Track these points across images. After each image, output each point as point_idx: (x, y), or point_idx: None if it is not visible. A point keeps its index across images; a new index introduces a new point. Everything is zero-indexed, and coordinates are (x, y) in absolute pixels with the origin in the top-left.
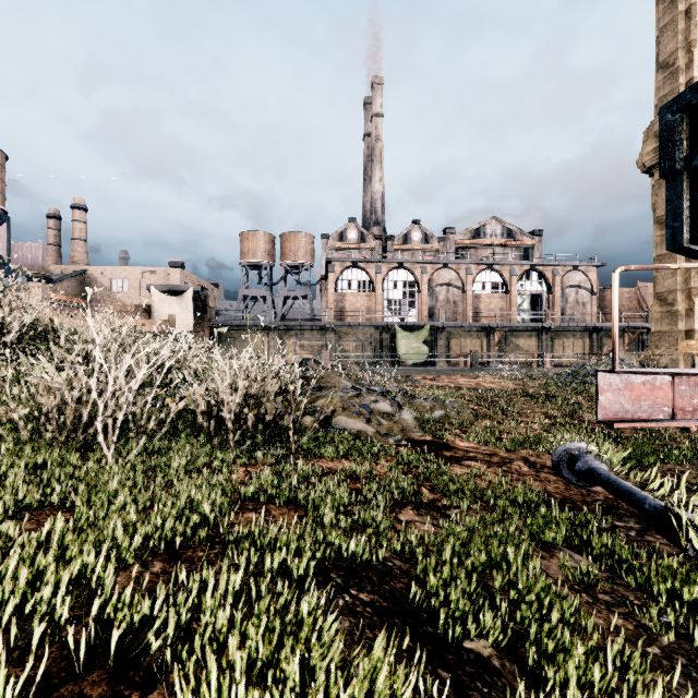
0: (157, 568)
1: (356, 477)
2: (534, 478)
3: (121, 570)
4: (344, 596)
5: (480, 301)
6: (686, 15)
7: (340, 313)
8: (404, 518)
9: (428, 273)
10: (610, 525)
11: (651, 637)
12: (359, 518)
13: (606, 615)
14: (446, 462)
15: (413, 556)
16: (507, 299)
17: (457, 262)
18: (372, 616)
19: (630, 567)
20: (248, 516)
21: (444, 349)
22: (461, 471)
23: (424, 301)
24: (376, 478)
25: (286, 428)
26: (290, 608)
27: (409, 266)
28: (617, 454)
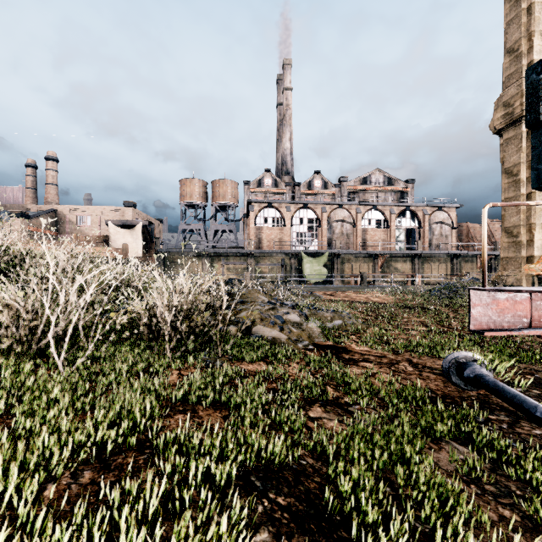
0: (86, 479)
1: (272, 377)
2: (418, 376)
3: (50, 483)
4: (263, 501)
5: (367, 234)
6: (527, 12)
7: (259, 243)
8: (313, 415)
9: (326, 212)
10: (485, 418)
11: (537, 528)
12: (275, 418)
13: (495, 506)
14: (345, 364)
15: (323, 453)
16: (388, 232)
17: (349, 203)
18: (289, 523)
19: (509, 459)
20: (178, 418)
21: (339, 271)
22: (358, 371)
23: (324, 234)
24: (289, 379)
25: (214, 336)
26: (210, 527)
27: (312, 206)
28: (503, 363)
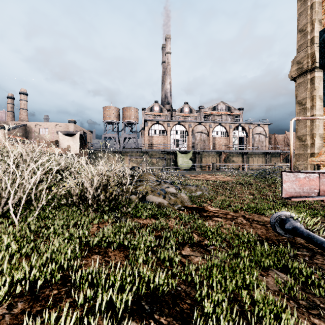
0: (18, 309)
1: (158, 228)
2: (250, 226)
3: None
4: (150, 321)
5: (215, 140)
6: (311, 7)
7: (151, 145)
8: (184, 253)
9: (191, 126)
10: (293, 253)
11: None
12: (160, 256)
13: (308, 316)
14: (204, 219)
15: (192, 281)
16: (228, 139)
17: (205, 122)
18: None
19: (313, 281)
20: (93, 257)
21: (199, 162)
22: (212, 223)
23: (190, 140)
24: (169, 229)
25: (121, 202)
26: None
27: (183, 123)
28: (313, 219)
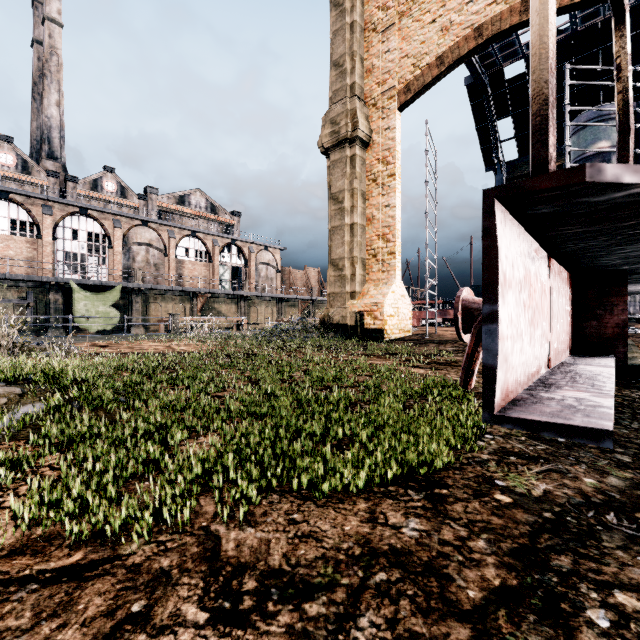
0: None
1: None
2: None
3: None
4: None
5: (184, 267)
6: (351, 28)
7: None
8: None
9: (122, 227)
10: None
11: None
12: None
13: None
14: None
15: None
16: (211, 268)
17: (159, 222)
18: None
19: None
20: None
21: (141, 314)
22: None
23: (118, 259)
24: None
25: None
26: None
27: (97, 215)
28: None
